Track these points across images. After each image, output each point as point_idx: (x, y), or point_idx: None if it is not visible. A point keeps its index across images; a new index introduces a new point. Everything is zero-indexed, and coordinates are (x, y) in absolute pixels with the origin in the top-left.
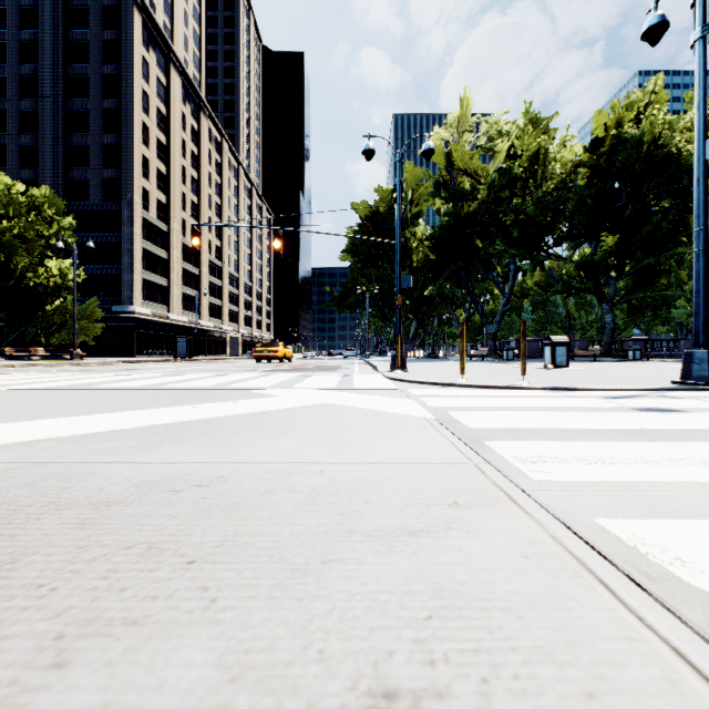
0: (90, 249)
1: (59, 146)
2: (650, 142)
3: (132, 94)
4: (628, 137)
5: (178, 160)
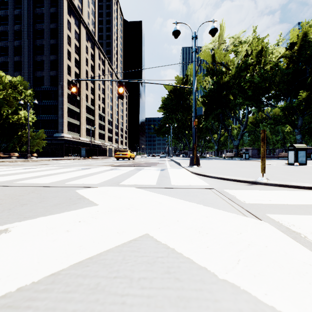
0: (35, 104)
1: (30, 61)
2: None
3: (62, 36)
4: (310, 41)
5: (84, 67)
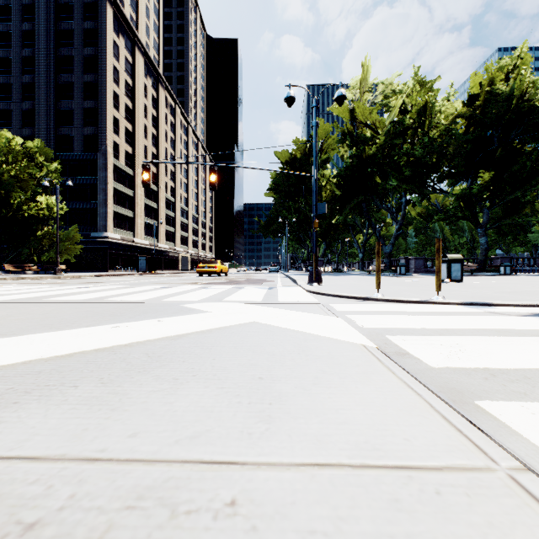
0: (69, 187)
1: (51, 110)
2: (518, 96)
3: (106, 70)
4: (499, 93)
5: (142, 120)
